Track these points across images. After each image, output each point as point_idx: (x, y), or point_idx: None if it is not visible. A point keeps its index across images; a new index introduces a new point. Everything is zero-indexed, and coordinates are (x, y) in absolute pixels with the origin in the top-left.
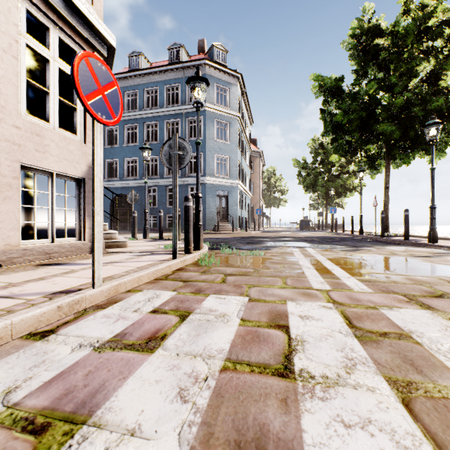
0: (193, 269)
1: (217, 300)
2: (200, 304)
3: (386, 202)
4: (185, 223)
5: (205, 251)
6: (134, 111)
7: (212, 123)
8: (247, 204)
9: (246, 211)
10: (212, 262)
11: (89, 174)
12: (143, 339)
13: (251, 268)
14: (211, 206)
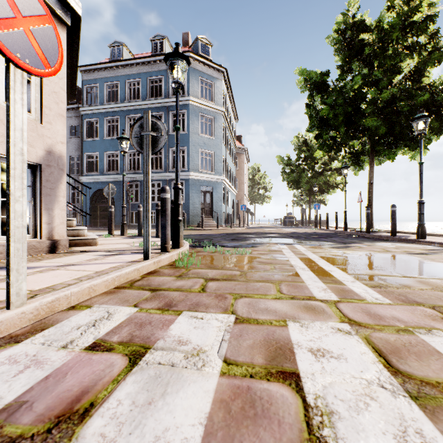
0: (168, 272)
1: (191, 322)
2: (167, 329)
3: (370, 198)
4: (162, 218)
5: (185, 249)
6: (115, 103)
7: (196, 117)
8: (231, 201)
9: (231, 208)
10: (192, 263)
11: (47, 159)
12: (47, 419)
13: (237, 270)
14: (195, 202)
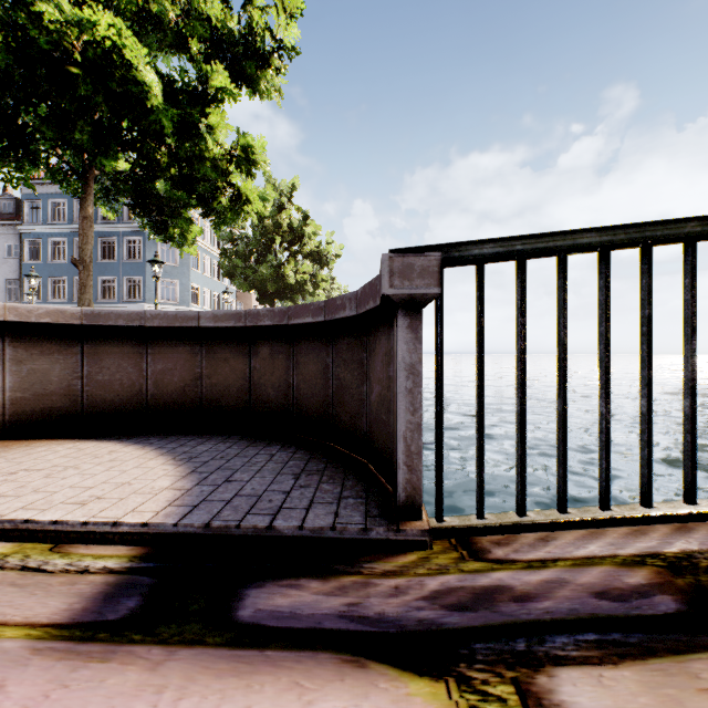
0: None
1: None
2: None
3: None
4: None
5: None
6: (62, 223)
7: (155, 244)
8: None
9: None
10: None
11: None
12: None
13: None
14: None
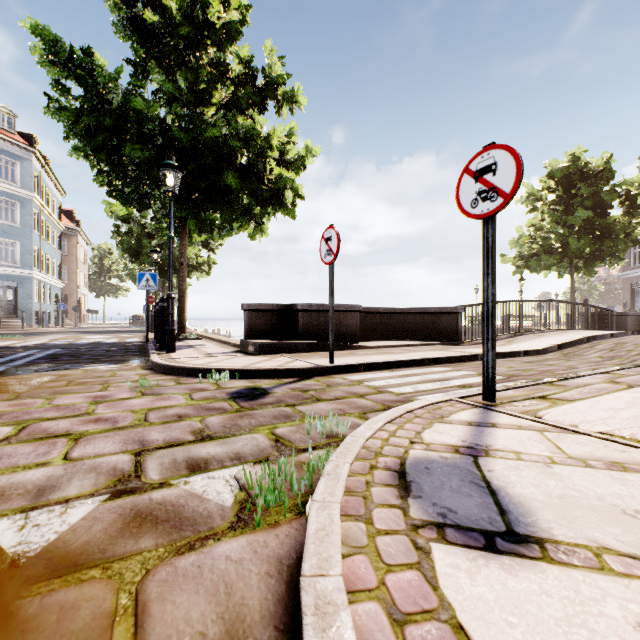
0: None
1: None
2: None
3: None
4: None
5: None
6: None
7: None
8: (53, 296)
9: (52, 305)
10: None
11: None
12: None
13: (8, 339)
14: None
